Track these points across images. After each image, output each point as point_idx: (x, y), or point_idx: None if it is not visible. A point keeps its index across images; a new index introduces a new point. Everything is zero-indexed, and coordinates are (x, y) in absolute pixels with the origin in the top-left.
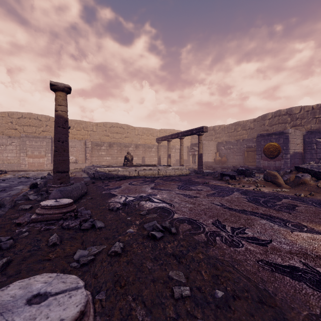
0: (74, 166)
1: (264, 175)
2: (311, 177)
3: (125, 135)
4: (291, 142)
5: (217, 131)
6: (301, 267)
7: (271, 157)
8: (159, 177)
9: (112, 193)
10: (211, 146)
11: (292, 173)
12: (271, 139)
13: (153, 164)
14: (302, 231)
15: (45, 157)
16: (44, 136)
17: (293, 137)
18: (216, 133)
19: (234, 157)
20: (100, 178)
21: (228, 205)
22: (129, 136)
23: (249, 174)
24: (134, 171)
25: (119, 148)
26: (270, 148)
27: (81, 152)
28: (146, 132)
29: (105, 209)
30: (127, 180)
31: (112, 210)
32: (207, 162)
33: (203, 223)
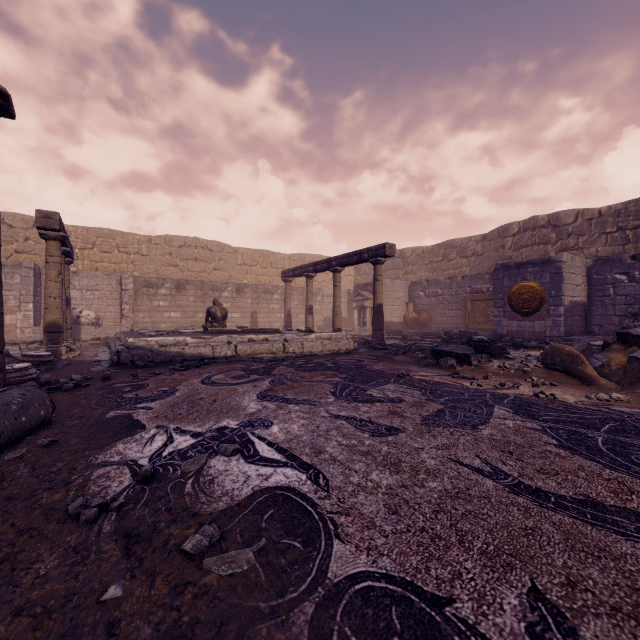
0: (92, 332)
1: (545, 355)
2: None
3: (214, 264)
4: (566, 281)
5: (408, 259)
6: None
7: (525, 312)
8: (285, 358)
9: (132, 419)
10: (398, 290)
11: (610, 349)
12: (525, 275)
13: (273, 328)
14: None
15: (20, 312)
16: (17, 263)
17: (569, 271)
18: (407, 264)
19: (446, 313)
20: (135, 365)
21: (517, 471)
22: (224, 266)
23: (500, 351)
24: (224, 346)
25: (199, 293)
26: (523, 293)
27: (111, 300)
28: (260, 260)
29: (52, 509)
30: (203, 370)
31: (76, 517)
32: (390, 323)
33: (485, 636)
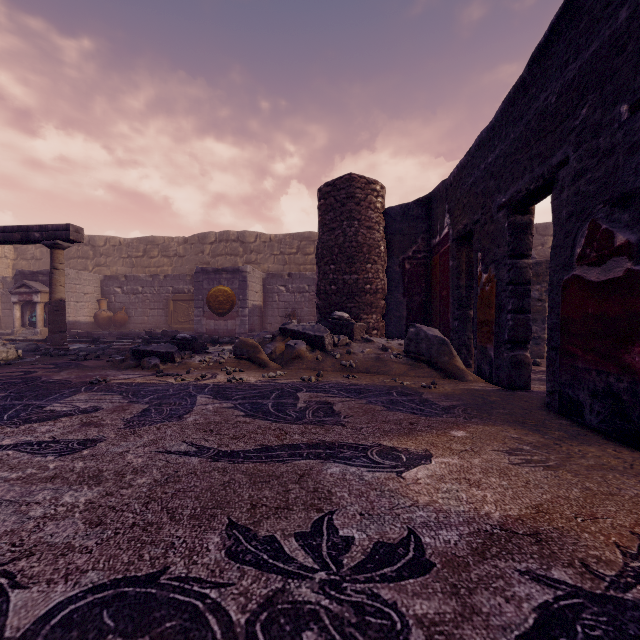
0: None
1: (236, 348)
2: (306, 346)
3: None
4: (250, 288)
5: (101, 248)
6: (547, 595)
7: (221, 312)
8: None
9: None
10: (88, 284)
11: (276, 340)
12: (221, 280)
13: None
14: (409, 466)
15: None
16: None
17: (252, 280)
18: (100, 254)
19: (148, 312)
20: None
21: (217, 443)
22: None
23: (201, 347)
24: None
25: None
26: (219, 296)
27: None
28: None
29: None
30: None
31: None
32: (76, 323)
33: (196, 577)
